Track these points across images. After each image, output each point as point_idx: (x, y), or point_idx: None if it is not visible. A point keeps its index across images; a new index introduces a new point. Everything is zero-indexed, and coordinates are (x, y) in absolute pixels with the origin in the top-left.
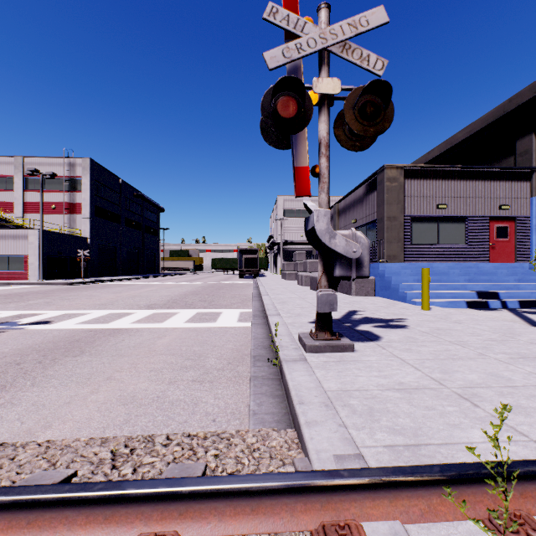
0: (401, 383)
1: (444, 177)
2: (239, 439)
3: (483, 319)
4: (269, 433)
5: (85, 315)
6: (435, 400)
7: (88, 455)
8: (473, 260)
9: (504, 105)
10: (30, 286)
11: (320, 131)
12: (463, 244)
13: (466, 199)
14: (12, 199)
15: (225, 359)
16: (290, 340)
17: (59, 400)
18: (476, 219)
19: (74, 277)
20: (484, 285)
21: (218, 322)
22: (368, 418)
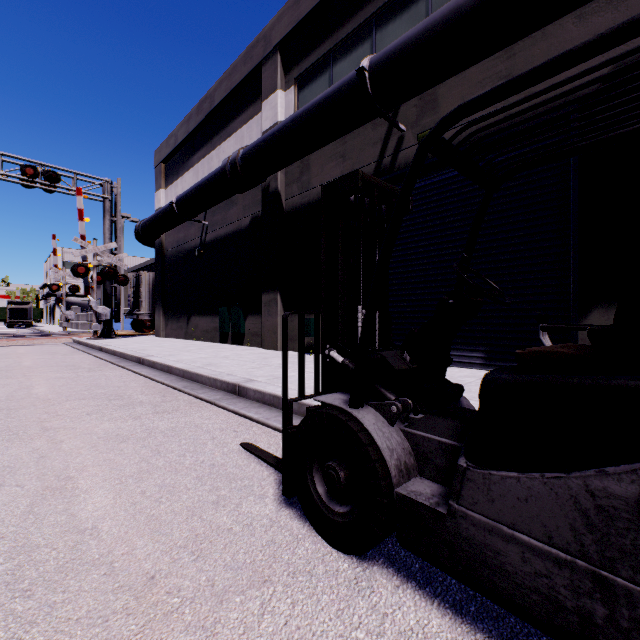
0: None
1: None
2: None
3: None
4: None
5: None
6: None
7: None
8: None
9: None
10: None
11: (64, 291)
12: None
13: None
14: None
15: None
16: None
17: None
18: None
19: None
20: None
21: None
22: None
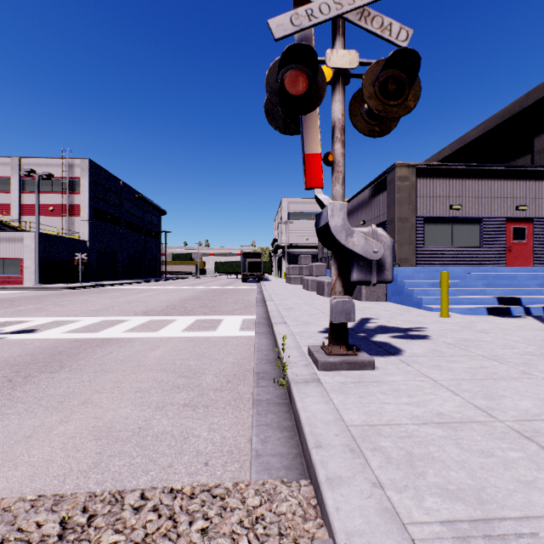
0: (440, 413)
1: (458, 176)
2: (237, 499)
3: (511, 328)
4: (276, 488)
5: (75, 322)
6: (489, 441)
7: (28, 527)
8: (489, 264)
9: (521, 101)
10: (25, 290)
11: (334, 113)
12: (478, 247)
13: (482, 199)
14: (9, 201)
15: (224, 376)
16: (299, 354)
17: (18, 433)
18: (492, 221)
19: (72, 281)
20: (504, 290)
21: (218, 331)
22: (409, 470)
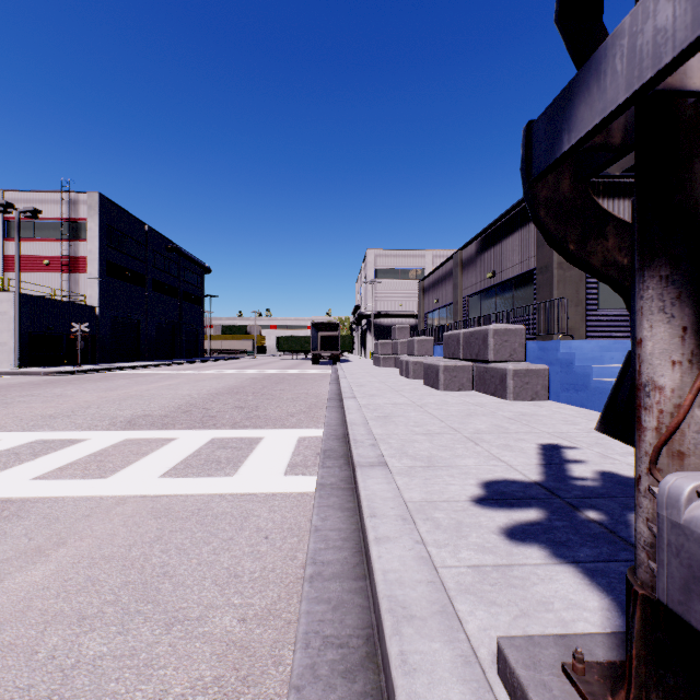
0: None
1: None
2: None
3: None
4: None
5: None
6: None
7: None
8: None
9: None
10: None
11: None
12: None
13: None
14: None
15: None
16: (466, 690)
17: None
18: None
19: (73, 363)
20: None
21: (239, 476)
22: None
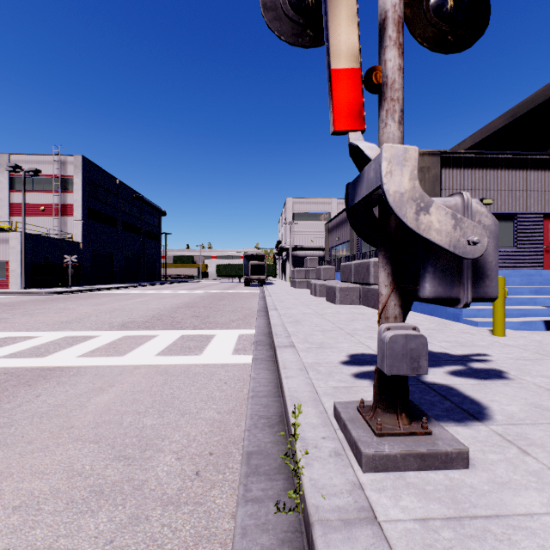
0: None
1: (489, 166)
2: None
3: None
4: None
5: (28, 340)
6: None
7: None
8: (524, 266)
9: None
10: (8, 295)
11: None
12: (512, 247)
13: (516, 193)
14: None
15: (192, 459)
16: (319, 419)
17: None
18: (528, 217)
19: (63, 285)
20: None
21: (204, 355)
22: None
